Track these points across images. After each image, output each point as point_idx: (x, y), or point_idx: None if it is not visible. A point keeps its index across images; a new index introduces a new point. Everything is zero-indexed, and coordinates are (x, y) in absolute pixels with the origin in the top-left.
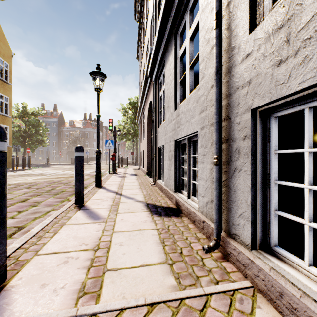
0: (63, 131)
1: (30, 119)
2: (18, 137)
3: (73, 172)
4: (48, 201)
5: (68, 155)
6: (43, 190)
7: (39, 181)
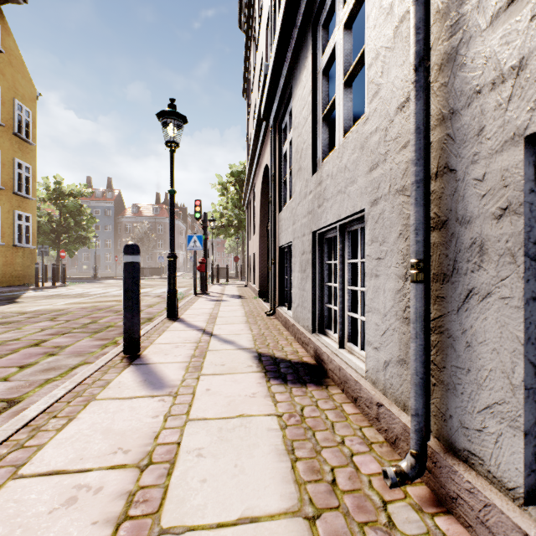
0: (121, 223)
1: (67, 203)
2: (48, 233)
3: None
4: (78, 346)
5: None
6: (76, 325)
7: (75, 306)
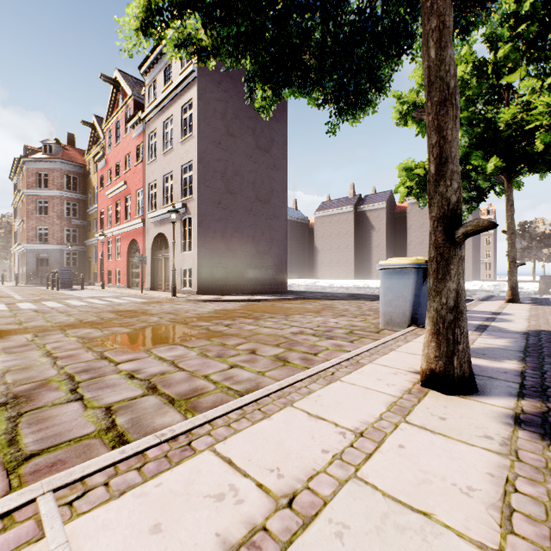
0: None
1: None
2: None
3: None
4: None
5: None
6: None
7: None
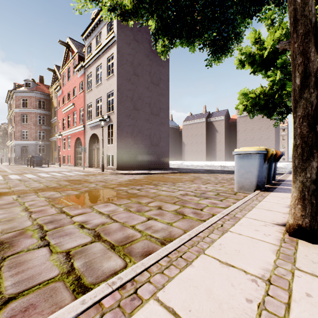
0: None
1: None
2: None
3: None
4: None
5: None
6: None
7: None
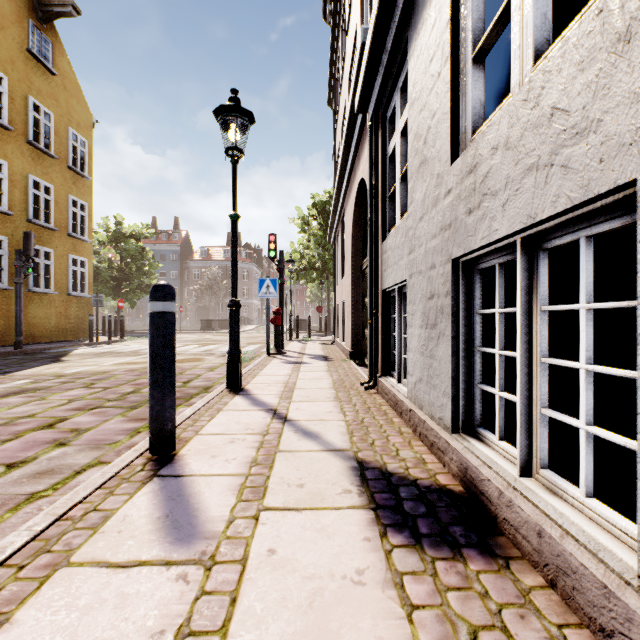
0: (189, 268)
1: (128, 246)
2: (108, 281)
3: (196, 349)
4: (102, 430)
5: (199, 313)
6: (113, 395)
7: (122, 368)
